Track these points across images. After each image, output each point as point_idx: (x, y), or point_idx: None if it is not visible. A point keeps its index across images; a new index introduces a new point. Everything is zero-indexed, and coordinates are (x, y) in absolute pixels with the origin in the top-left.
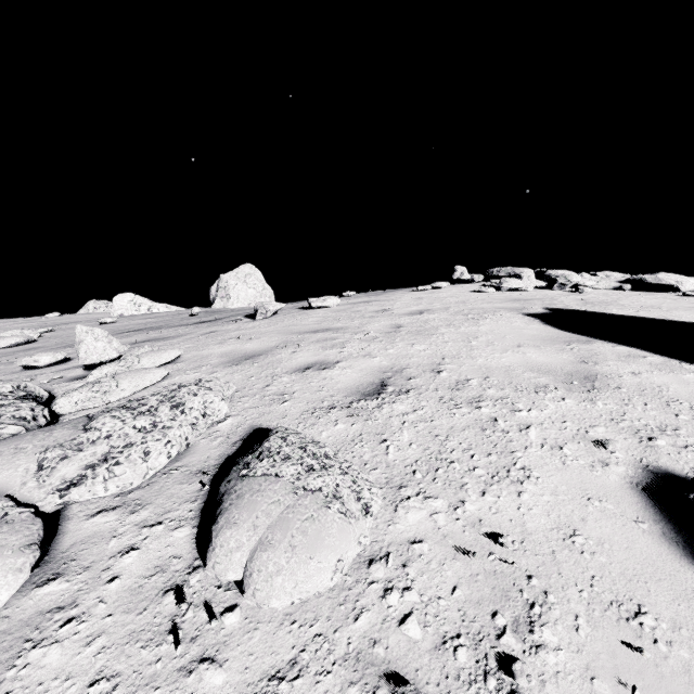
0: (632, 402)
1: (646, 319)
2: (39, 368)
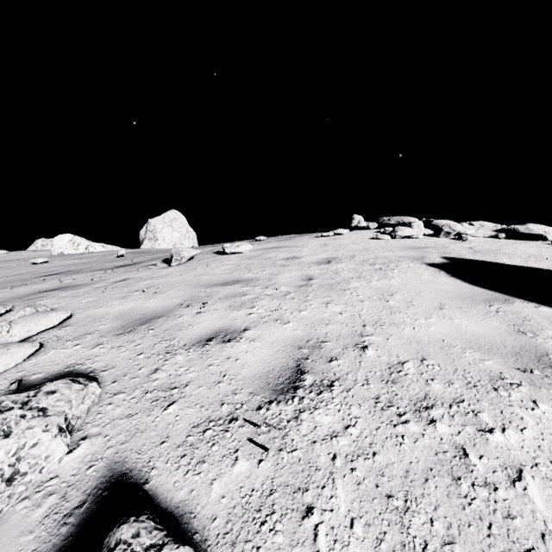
0: None
1: (541, 270)
2: None
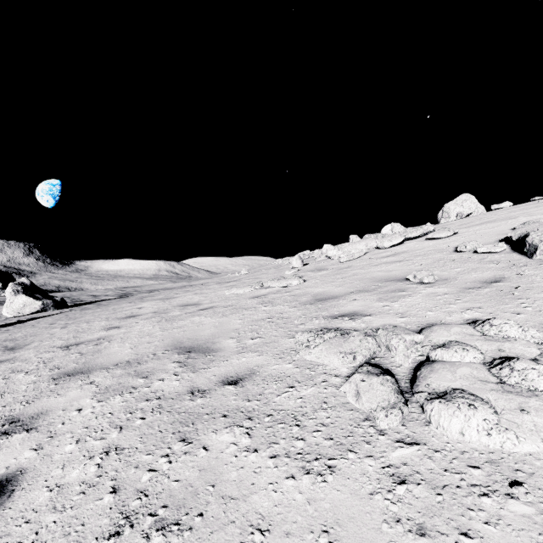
0: None
1: None
2: None
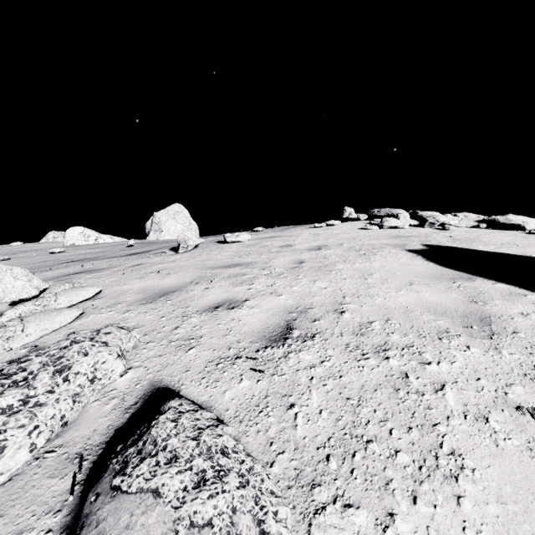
0: None
1: (509, 255)
2: None
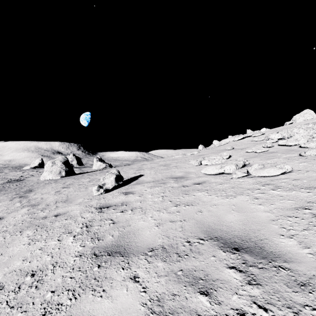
0: None
1: None
2: None
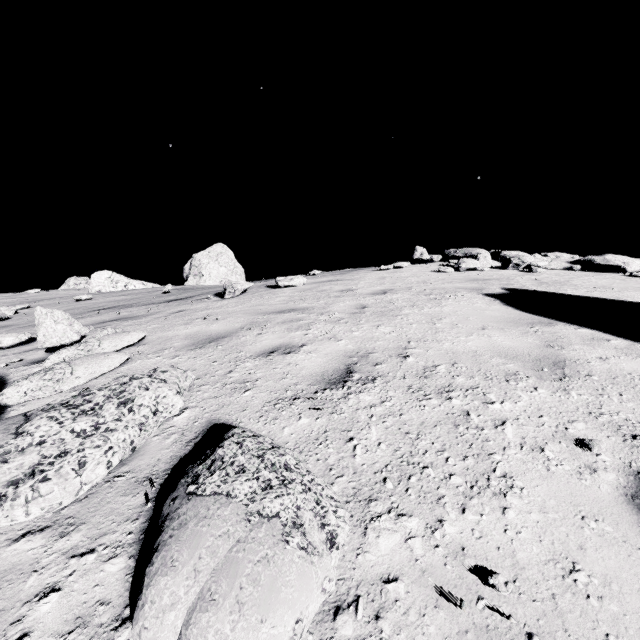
0: (607, 392)
1: (601, 299)
2: (3, 348)
